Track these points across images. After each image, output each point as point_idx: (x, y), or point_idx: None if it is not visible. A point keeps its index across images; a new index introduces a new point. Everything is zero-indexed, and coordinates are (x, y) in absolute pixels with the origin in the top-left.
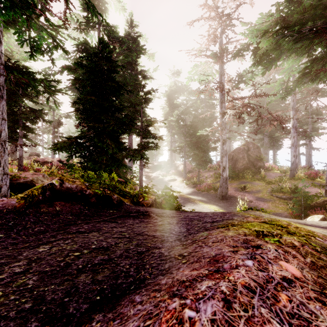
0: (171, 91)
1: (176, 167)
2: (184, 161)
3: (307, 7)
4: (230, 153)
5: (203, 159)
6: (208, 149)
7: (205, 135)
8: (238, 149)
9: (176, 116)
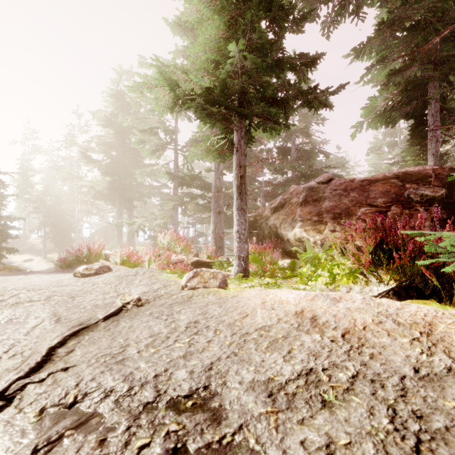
0: (26, 159)
1: (32, 245)
2: (44, 241)
3: (110, 181)
4: (91, 233)
5: (64, 240)
6: (70, 231)
7: (66, 219)
8: (98, 231)
9: (34, 196)
